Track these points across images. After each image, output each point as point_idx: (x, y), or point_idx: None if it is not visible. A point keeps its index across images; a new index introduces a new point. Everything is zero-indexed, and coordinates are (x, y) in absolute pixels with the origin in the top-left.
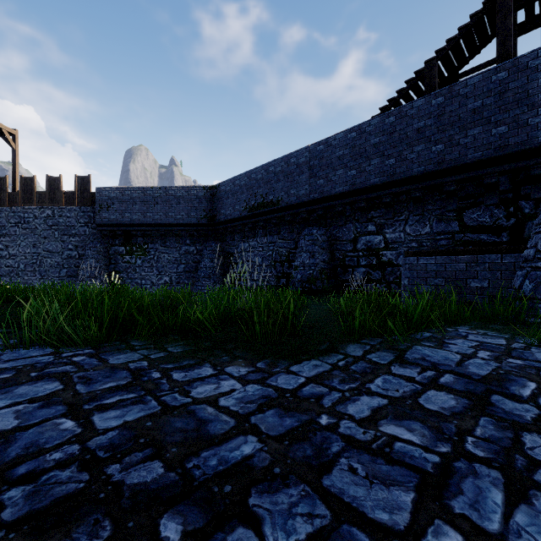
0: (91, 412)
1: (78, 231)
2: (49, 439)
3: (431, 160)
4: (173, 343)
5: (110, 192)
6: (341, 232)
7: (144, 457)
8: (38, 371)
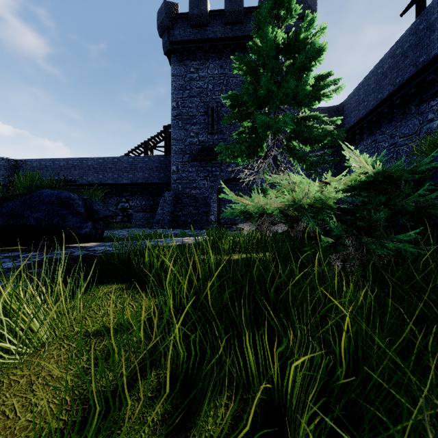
0: None
1: None
2: None
3: (144, 179)
4: None
5: None
6: (110, 200)
7: None
8: None
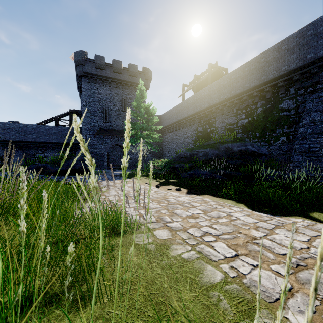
0: None
1: None
2: None
3: (57, 140)
4: None
5: None
6: (29, 152)
7: None
8: None
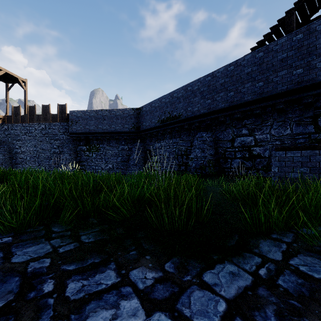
0: None
1: (59, 137)
2: None
3: (292, 80)
4: (89, 229)
5: (77, 113)
6: (222, 134)
7: None
8: None
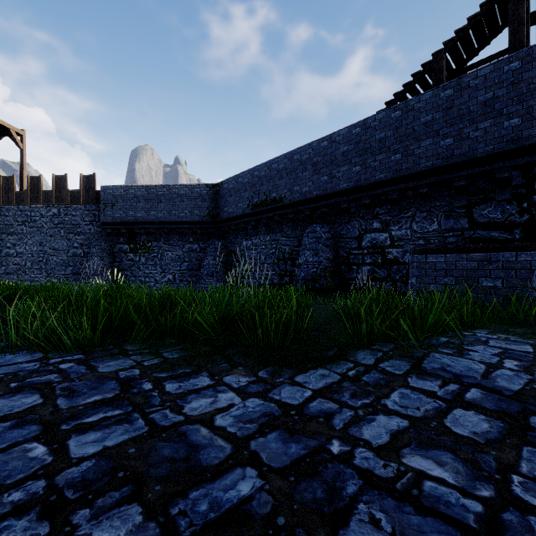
0: (68, 435)
1: (83, 229)
2: (12, 471)
3: (439, 154)
4: (170, 348)
5: (114, 190)
6: (345, 229)
7: (121, 499)
8: (19, 381)
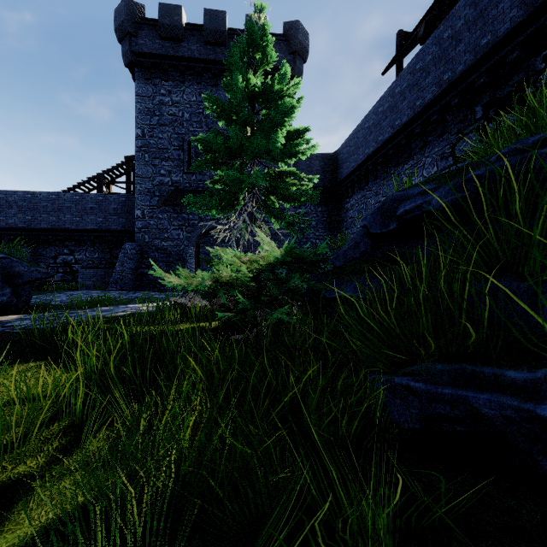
0: None
1: None
2: None
3: (97, 224)
4: None
5: None
6: (45, 251)
7: None
8: None
